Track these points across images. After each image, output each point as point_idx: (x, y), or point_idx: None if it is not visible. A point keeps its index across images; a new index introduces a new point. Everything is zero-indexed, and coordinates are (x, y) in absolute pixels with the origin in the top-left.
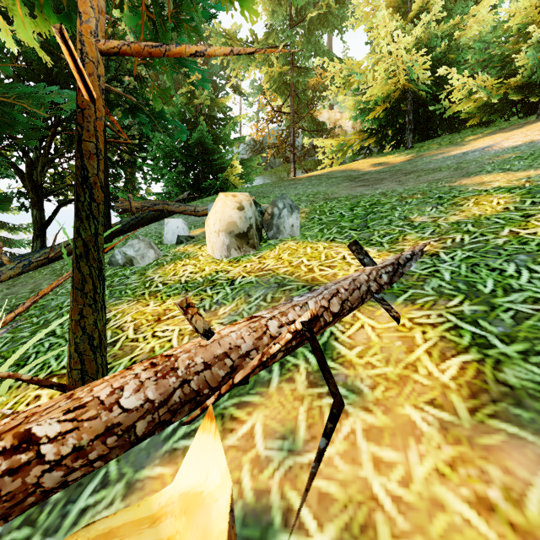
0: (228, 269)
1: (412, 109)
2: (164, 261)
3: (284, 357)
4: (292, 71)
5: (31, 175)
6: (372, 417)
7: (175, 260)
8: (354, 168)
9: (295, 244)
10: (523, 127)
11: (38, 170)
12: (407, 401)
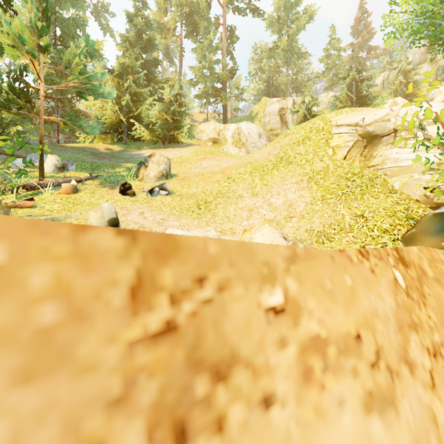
0: (56, 175)
1: (126, 127)
2: (26, 172)
3: (77, 183)
4: (56, 72)
5: None
6: (88, 185)
7: (31, 172)
8: (97, 148)
9: (74, 172)
10: (157, 149)
11: None
12: (92, 185)
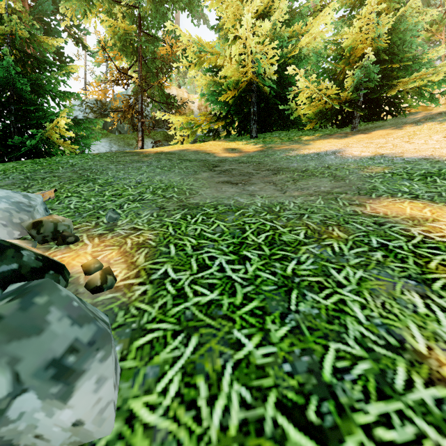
0: None
1: (256, 101)
2: None
3: None
4: (140, 35)
5: None
6: None
7: None
8: (208, 150)
9: None
10: (350, 137)
11: None
12: None
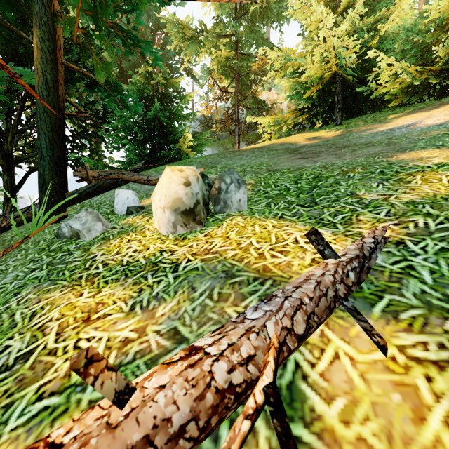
0: (173, 249)
1: (340, 90)
2: (110, 235)
3: (236, 409)
4: (236, 57)
5: (1, 144)
6: None
7: (122, 234)
8: (292, 141)
9: (243, 220)
10: (440, 107)
11: (8, 140)
12: None
